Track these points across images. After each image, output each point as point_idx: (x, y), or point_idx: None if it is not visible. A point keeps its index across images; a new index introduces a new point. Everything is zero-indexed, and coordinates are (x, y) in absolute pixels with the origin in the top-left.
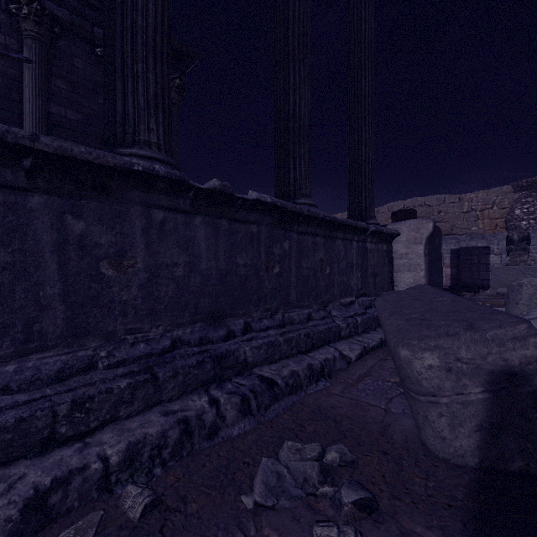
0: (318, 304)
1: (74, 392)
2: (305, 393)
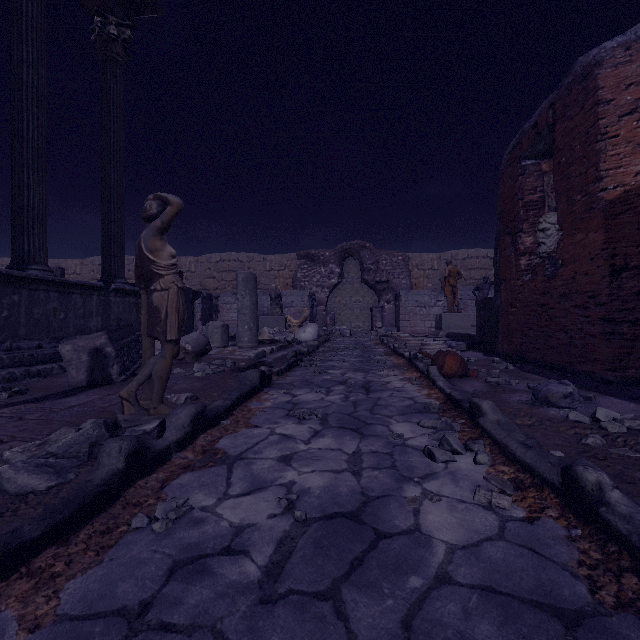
0: (51, 339)
1: None
2: (20, 383)
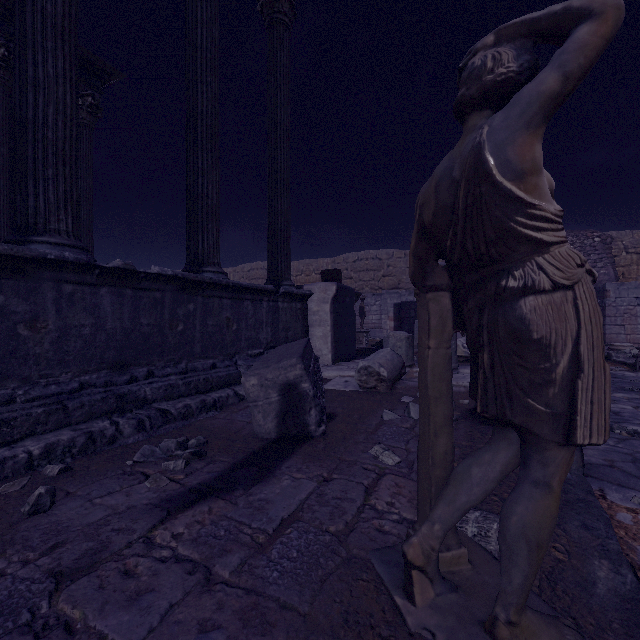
0: (224, 356)
1: (1, 415)
2: (196, 419)
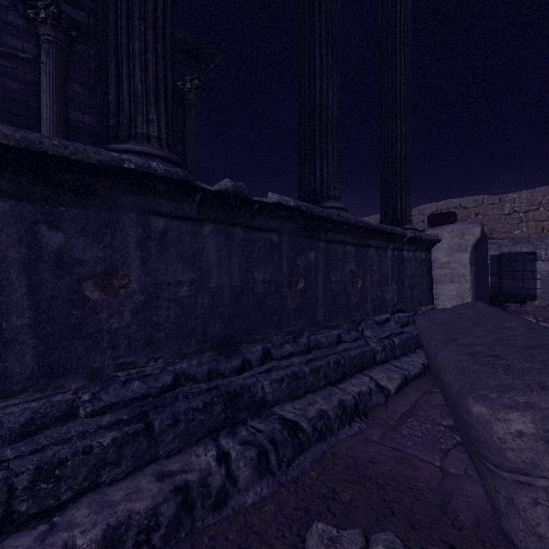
0: (349, 324)
1: (41, 453)
2: (337, 438)
